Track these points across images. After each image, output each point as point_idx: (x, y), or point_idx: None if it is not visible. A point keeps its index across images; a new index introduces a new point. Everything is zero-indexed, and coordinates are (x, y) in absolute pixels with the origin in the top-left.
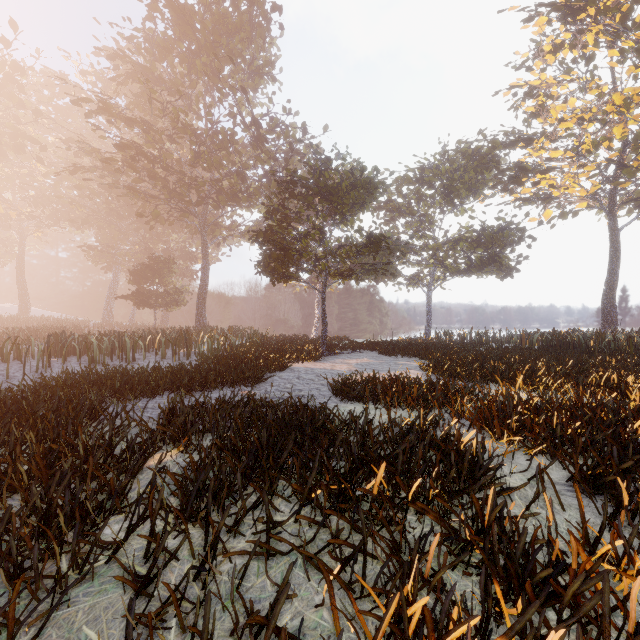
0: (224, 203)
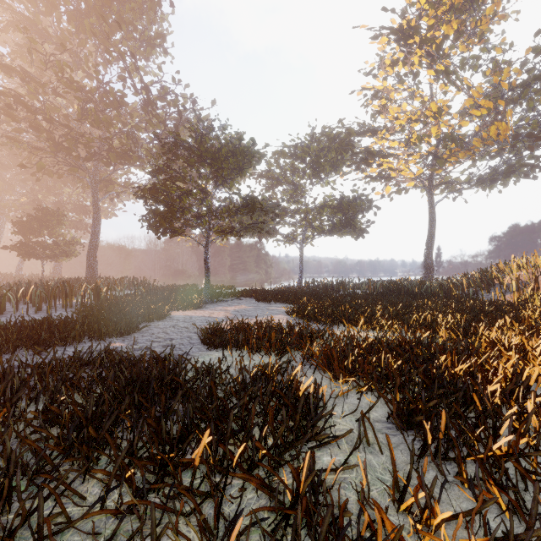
0: (115, 160)
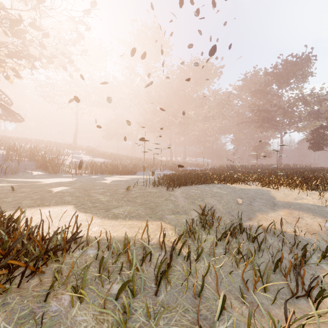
0: (291, 124)
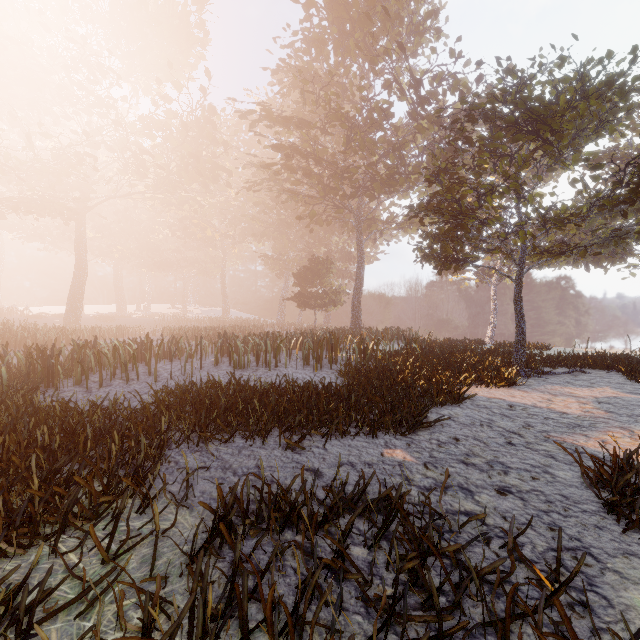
0: (379, 190)
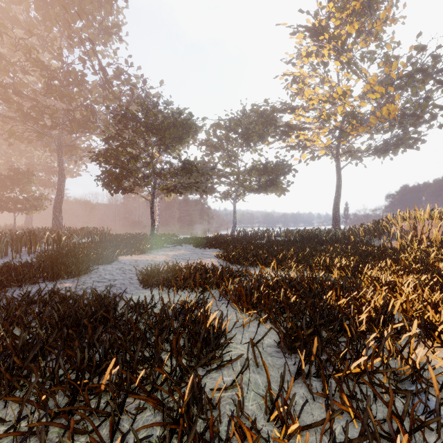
0: (77, 129)
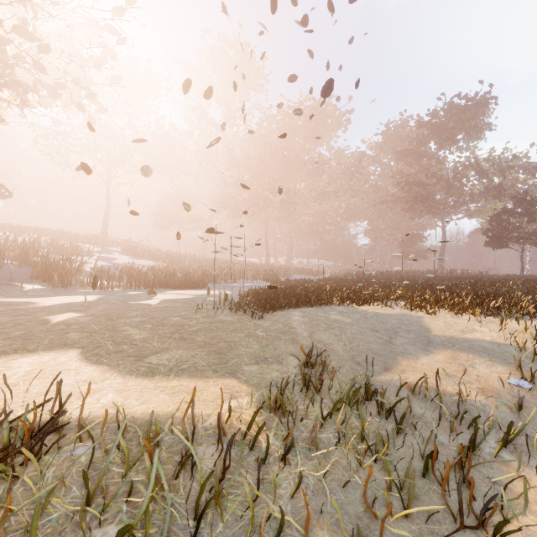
0: (458, 206)
